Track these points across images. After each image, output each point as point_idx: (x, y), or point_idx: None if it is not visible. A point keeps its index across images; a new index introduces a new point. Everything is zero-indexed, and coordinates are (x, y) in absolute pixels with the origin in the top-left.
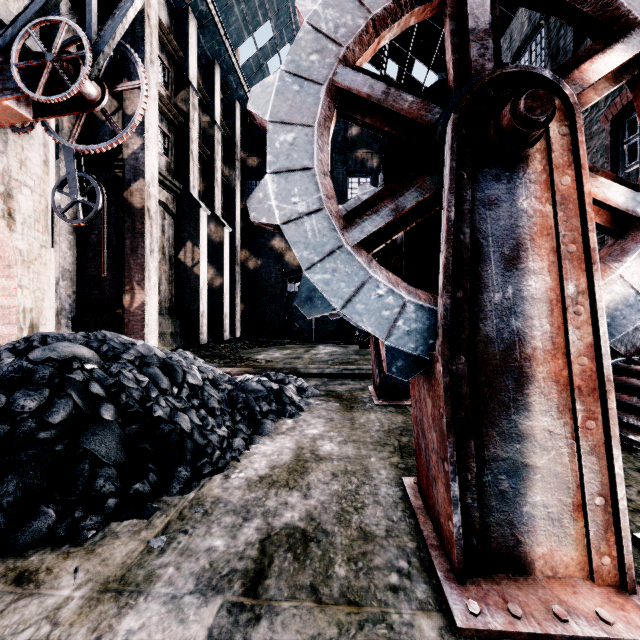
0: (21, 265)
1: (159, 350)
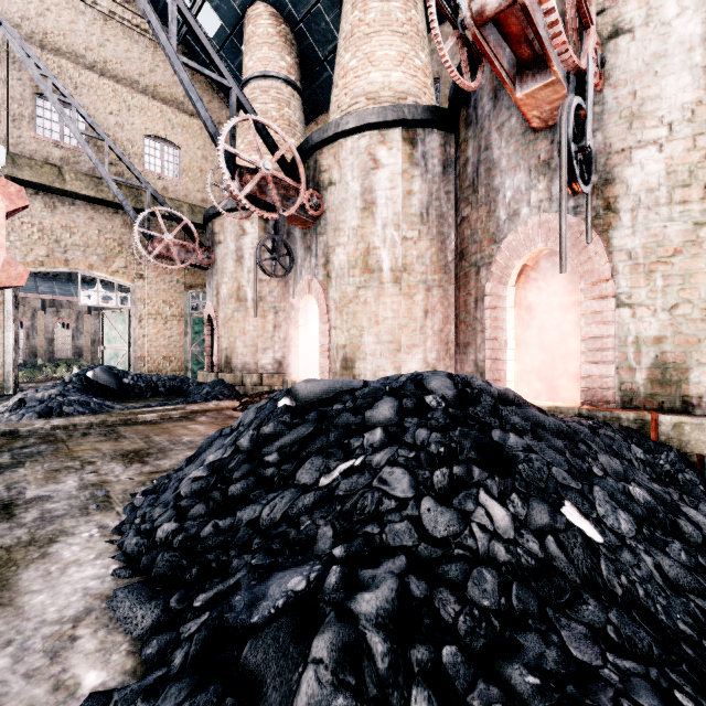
0: (631, 273)
1: (384, 411)
